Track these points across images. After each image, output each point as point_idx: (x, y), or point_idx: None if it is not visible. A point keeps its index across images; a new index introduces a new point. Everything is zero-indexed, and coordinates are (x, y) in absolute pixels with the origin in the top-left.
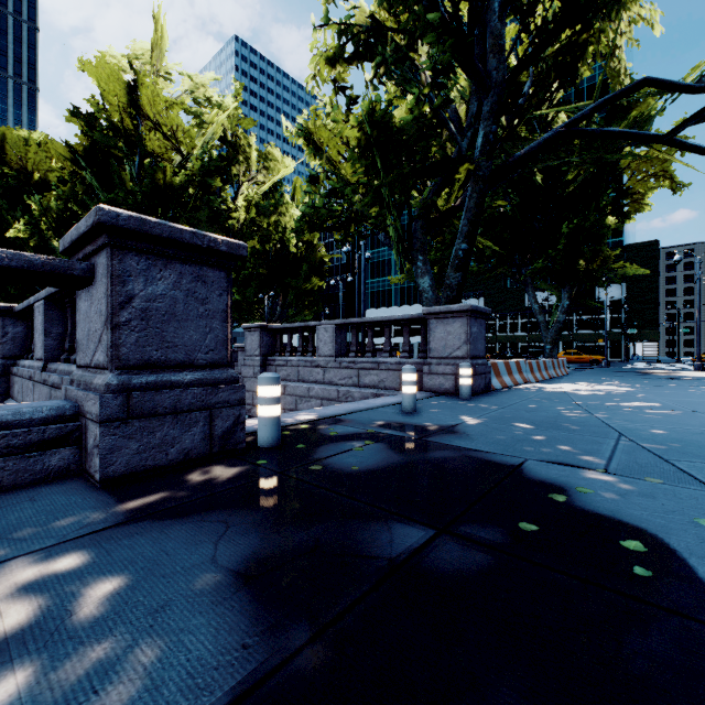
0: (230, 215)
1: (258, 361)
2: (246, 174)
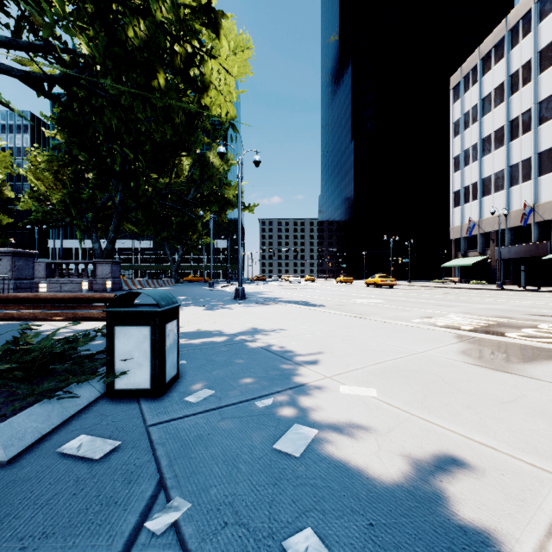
0: None
1: None
2: None
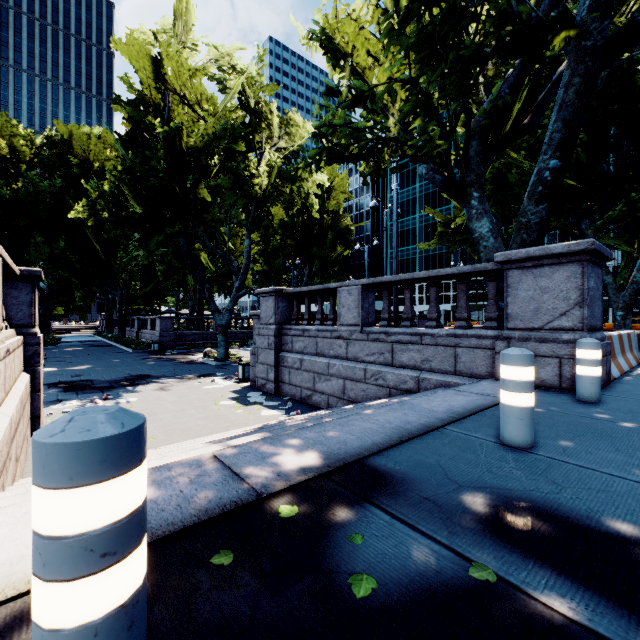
0: (253, 181)
1: (272, 330)
2: (270, 141)
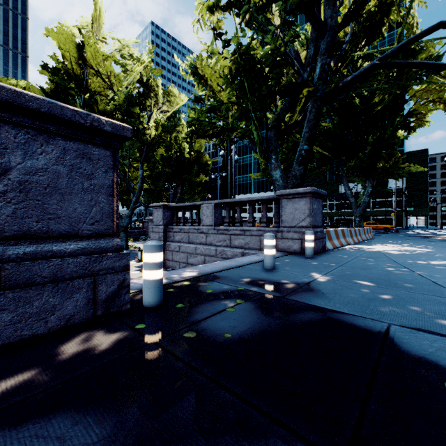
0: (145, 132)
1: (161, 229)
2: (156, 105)
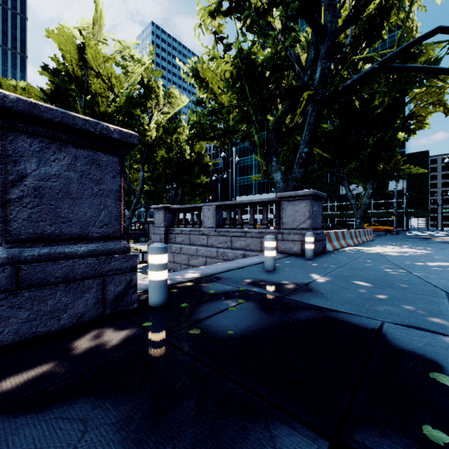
0: (146, 133)
1: (163, 231)
2: (156, 107)
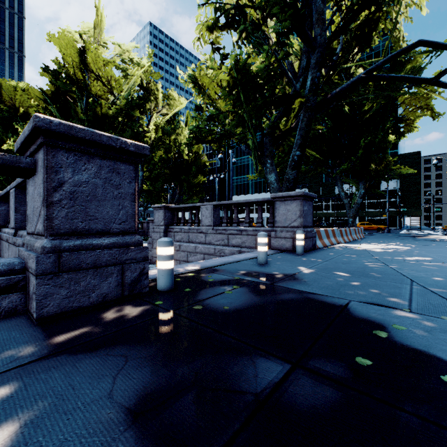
0: (145, 134)
1: (162, 229)
2: (155, 108)
